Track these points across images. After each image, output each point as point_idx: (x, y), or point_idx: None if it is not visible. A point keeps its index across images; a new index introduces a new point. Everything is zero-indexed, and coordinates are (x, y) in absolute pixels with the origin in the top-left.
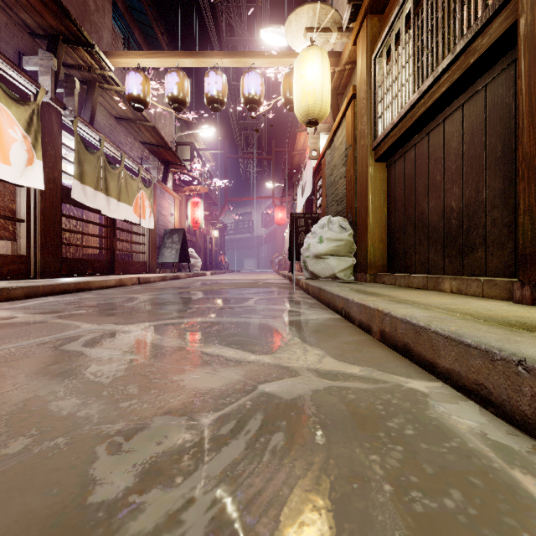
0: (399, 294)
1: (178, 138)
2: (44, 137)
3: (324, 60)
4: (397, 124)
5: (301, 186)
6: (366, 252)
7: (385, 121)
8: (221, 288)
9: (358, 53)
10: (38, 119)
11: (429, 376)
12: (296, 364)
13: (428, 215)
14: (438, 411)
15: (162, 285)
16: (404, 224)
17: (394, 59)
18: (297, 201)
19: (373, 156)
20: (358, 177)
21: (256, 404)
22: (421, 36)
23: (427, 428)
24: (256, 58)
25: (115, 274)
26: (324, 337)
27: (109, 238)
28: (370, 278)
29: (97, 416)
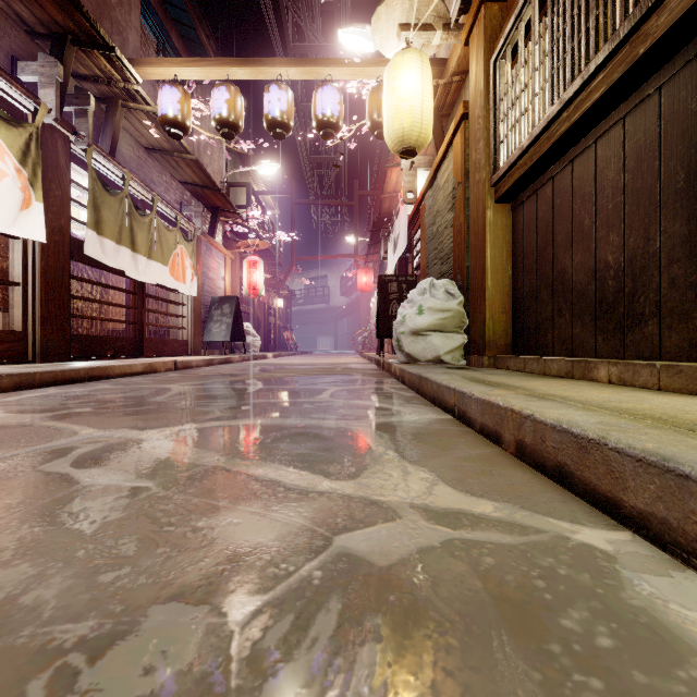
0: (535, 385)
1: (231, 178)
2: (47, 172)
3: (425, 68)
4: (527, 149)
5: (392, 240)
6: (483, 327)
7: (510, 147)
8: (286, 375)
9: (471, 55)
10: (37, 146)
11: (606, 519)
12: (394, 497)
13: (572, 275)
14: (642, 593)
15: (207, 371)
16: (537, 287)
17: (523, 59)
18: (387, 260)
19: (492, 195)
20: (472, 224)
21: (330, 576)
22: (563, 24)
23: (634, 632)
24: (333, 67)
25: (144, 356)
26: (432, 449)
27: (136, 308)
28: (488, 362)
29: (53, 604)
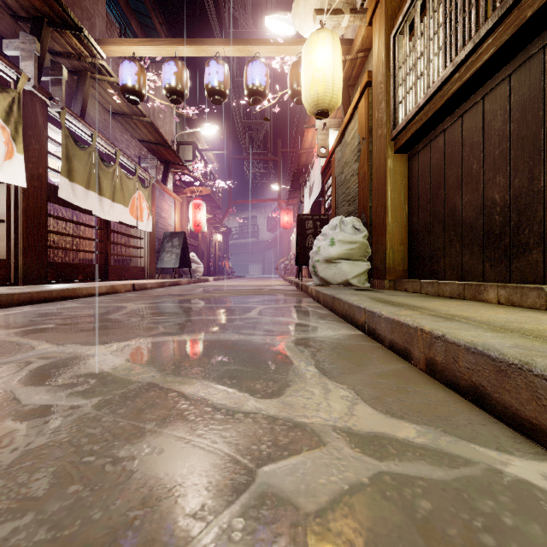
0: (435, 305)
1: (180, 138)
2: (27, 129)
3: (335, 44)
4: (423, 107)
5: (308, 187)
6: (384, 255)
7: (407, 106)
8: (222, 295)
9: (374, 32)
10: (18, 108)
11: (532, 447)
12: (317, 419)
13: (461, 211)
14: None
15: (159, 292)
16: (430, 222)
17: (419, 32)
18: (304, 203)
19: (392, 147)
20: (375, 171)
21: (252, 528)
22: None
23: None
24: (261, 46)
25: (109, 280)
26: (348, 365)
27: (102, 241)
28: (389, 285)
29: None
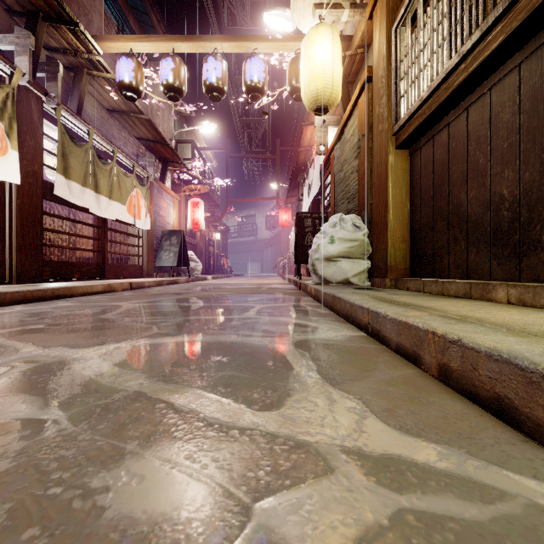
0: (442, 305)
1: (178, 136)
2: (22, 126)
3: (335, 39)
4: (426, 100)
5: (307, 185)
6: (385, 253)
7: (410, 100)
8: (220, 294)
9: (374, 26)
10: (13, 104)
11: None
12: (322, 437)
13: (467, 208)
14: None
15: (157, 290)
16: (433, 219)
17: (422, 23)
18: (303, 201)
19: (393, 142)
20: (376, 167)
21: None
22: None
23: None
24: (259, 42)
25: (106, 278)
26: (353, 370)
27: (100, 239)
28: (390, 283)
29: None
